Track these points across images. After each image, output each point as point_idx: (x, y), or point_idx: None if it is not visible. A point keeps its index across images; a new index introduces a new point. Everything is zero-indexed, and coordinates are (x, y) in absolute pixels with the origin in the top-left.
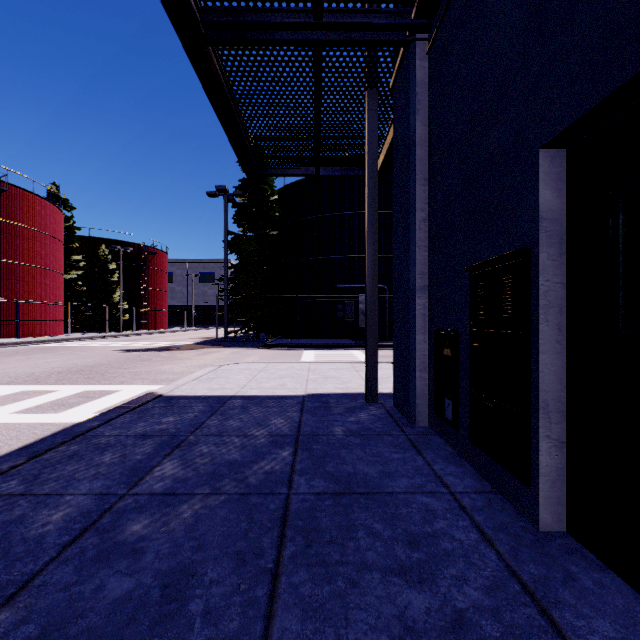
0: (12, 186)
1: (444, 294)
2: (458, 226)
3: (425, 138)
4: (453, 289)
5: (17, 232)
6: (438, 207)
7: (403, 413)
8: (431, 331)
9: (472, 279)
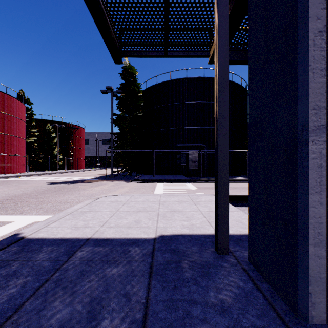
0: None
1: None
2: None
3: None
4: None
5: None
6: None
7: (274, 286)
8: None
9: None
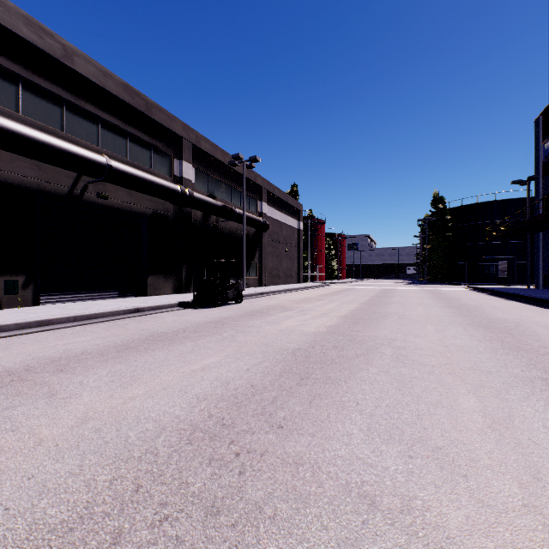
0: (320, 220)
1: (544, 270)
2: (546, 262)
3: (541, 247)
4: (546, 270)
5: (321, 238)
6: (543, 258)
7: (537, 288)
8: (542, 275)
9: (548, 269)
